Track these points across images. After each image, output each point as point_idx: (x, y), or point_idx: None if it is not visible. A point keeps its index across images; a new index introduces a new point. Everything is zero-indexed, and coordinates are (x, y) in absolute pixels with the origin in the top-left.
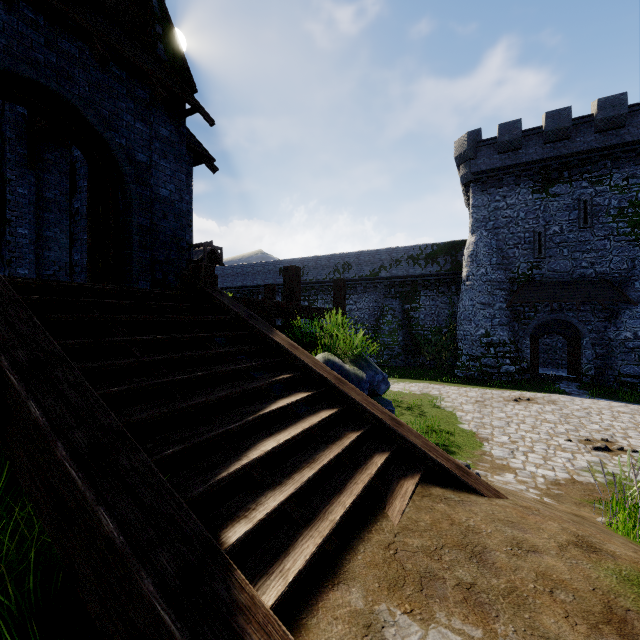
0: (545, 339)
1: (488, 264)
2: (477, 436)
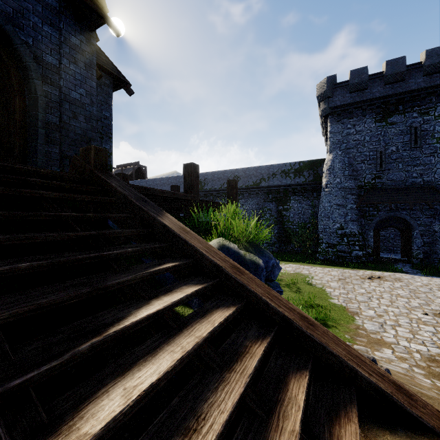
0: (381, 232)
1: (342, 175)
2: (348, 310)
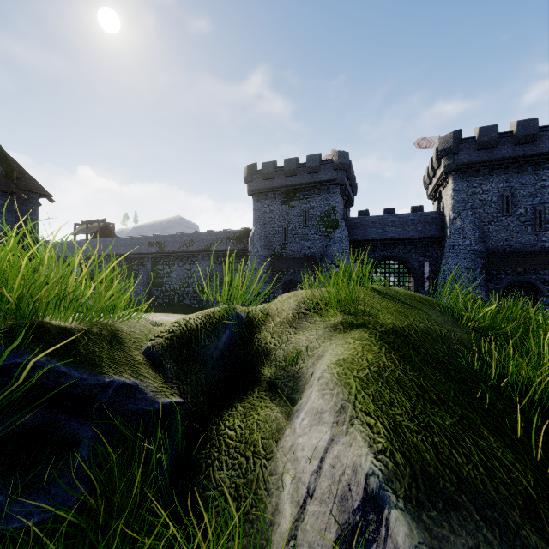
0: None
1: (259, 246)
2: None
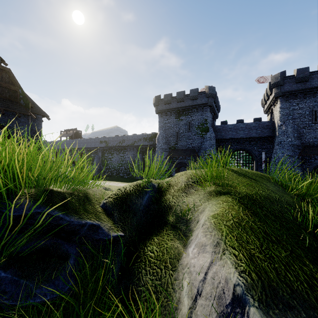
0: None
1: (162, 142)
2: None
